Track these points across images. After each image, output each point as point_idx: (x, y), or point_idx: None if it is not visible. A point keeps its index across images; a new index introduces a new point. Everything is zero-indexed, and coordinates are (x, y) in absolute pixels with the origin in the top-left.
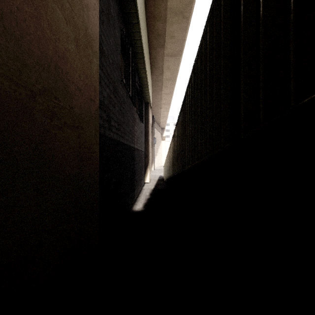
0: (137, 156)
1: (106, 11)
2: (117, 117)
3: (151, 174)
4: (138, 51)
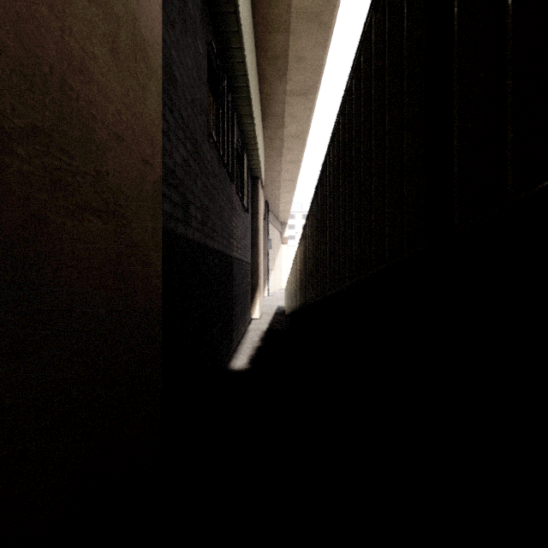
0: (238, 272)
1: (179, 4)
2: (200, 201)
3: (263, 303)
4: (239, 84)
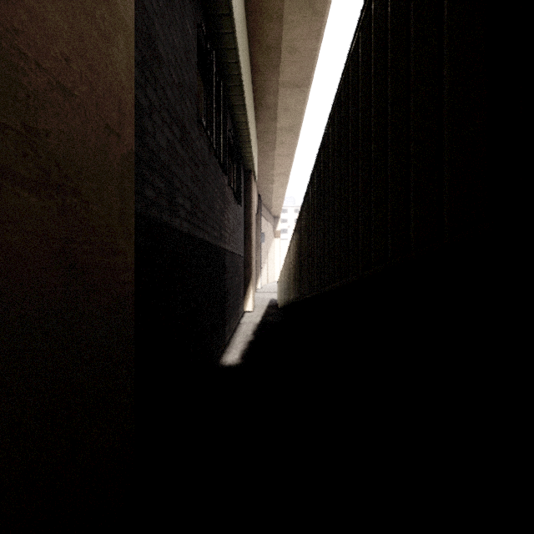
0: (230, 265)
1: None
2: (189, 190)
3: (256, 296)
4: (231, 72)
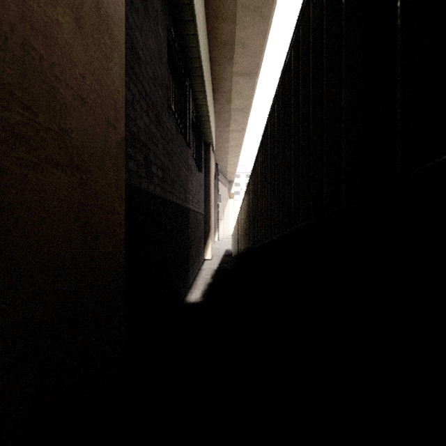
0: (193, 221)
1: None
2: (161, 162)
3: (214, 247)
4: (194, 65)
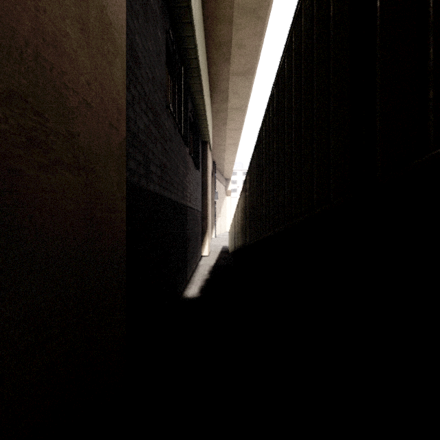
0: (191, 218)
1: None
2: (160, 161)
3: (211, 244)
4: (192, 65)
